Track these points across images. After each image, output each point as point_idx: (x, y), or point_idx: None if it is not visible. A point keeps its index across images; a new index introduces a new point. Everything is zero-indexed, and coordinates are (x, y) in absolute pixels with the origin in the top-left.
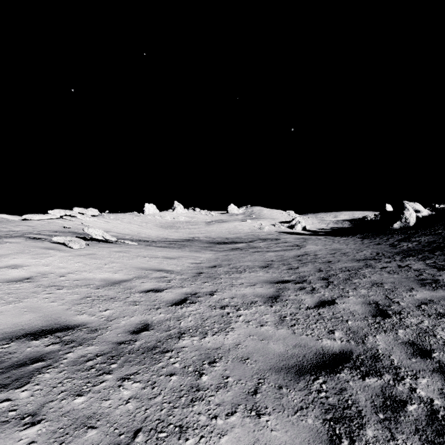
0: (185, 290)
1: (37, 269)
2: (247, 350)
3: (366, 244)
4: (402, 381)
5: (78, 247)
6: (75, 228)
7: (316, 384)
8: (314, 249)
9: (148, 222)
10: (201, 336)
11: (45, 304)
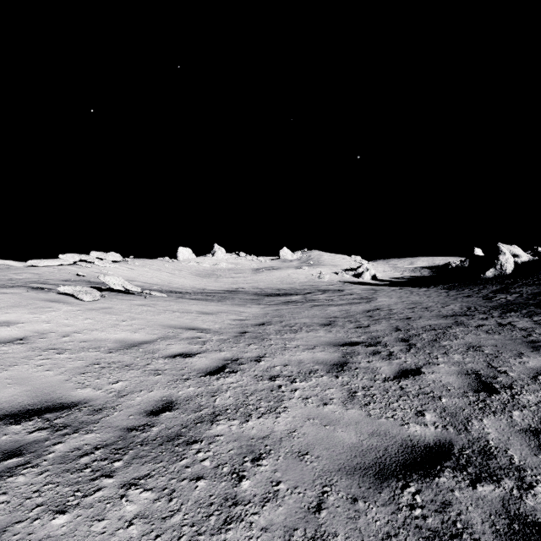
0: (223, 354)
1: (35, 327)
2: (306, 441)
3: (453, 296)
4: (531, 490)
5: (91, 300)
6: (91, 276)
7: (407, 494)
8: (388, 303)
9: (182, 269)
10: (242, 420)
11: (37, 374)
